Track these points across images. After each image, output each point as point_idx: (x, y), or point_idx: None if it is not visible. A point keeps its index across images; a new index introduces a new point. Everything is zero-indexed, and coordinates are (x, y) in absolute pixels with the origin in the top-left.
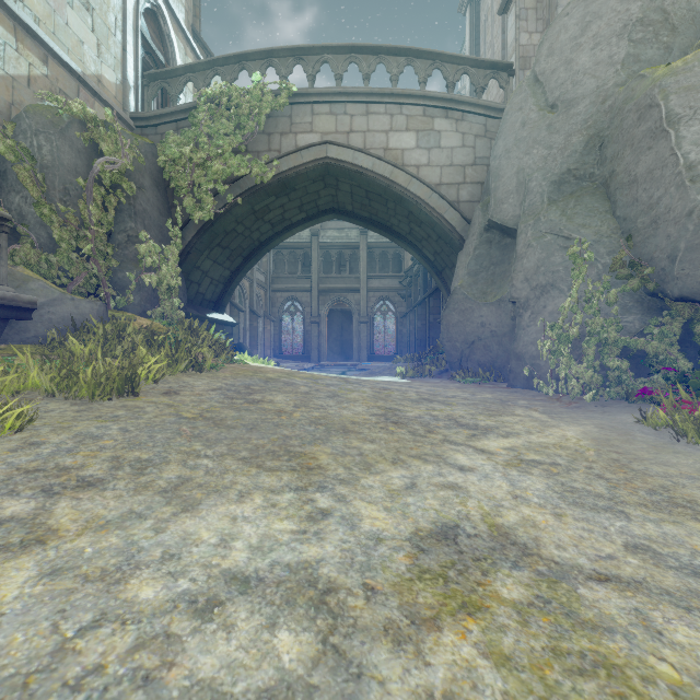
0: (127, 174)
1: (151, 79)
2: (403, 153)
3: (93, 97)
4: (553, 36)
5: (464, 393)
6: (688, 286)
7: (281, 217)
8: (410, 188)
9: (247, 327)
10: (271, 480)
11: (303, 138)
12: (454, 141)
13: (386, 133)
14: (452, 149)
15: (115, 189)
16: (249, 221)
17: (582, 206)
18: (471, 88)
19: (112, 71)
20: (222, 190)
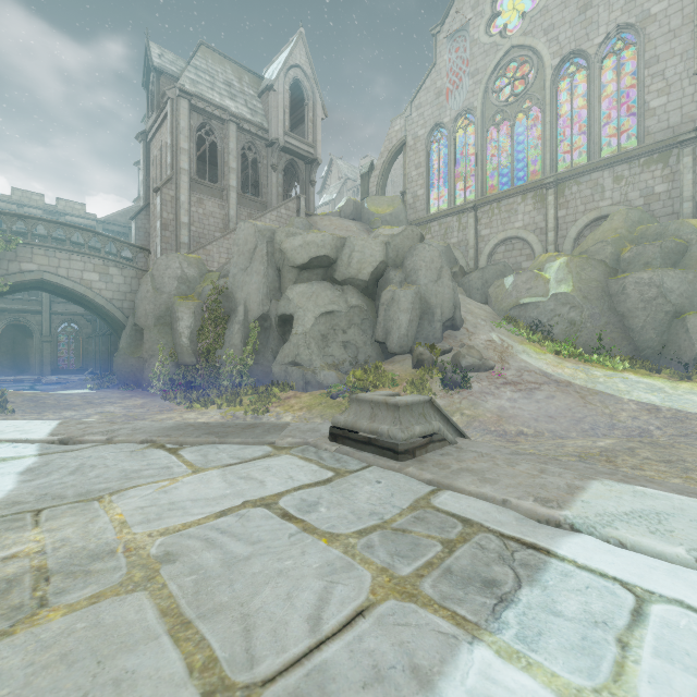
0: None
1: None
2: (92, 282)
3: None
4: (158, 264)
5: (120, 395)
6: (182, 362)
7: None
8: (96, 300)
9: None
10: (70, 411)
11: (26, 265)
12: (121, 280)
13: (82, 271)
14: (119, 283)
15: None
16: None
17: (164, 330)
18: (145, 196)
19: None
20: None
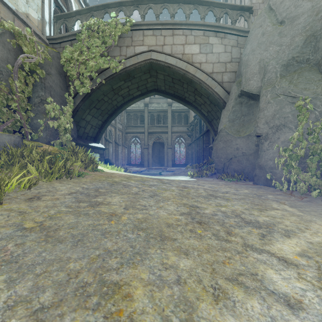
0: (41, 66)
1: (58, 18)
2: (192, 56)
3: (23, 25)
4: None
5: (230, 188)
6: None
7: (128, 93)
8: (196, 75)
9: (113, 150)
10: None
11: (138, 48)
12: (220, 49)
13: (183, 45)
14: (219, 53)
15: (33, 73)
16: (111, 95)
17: (302, 77)
18: None
19: (35, 12)
20: (94, 76)
